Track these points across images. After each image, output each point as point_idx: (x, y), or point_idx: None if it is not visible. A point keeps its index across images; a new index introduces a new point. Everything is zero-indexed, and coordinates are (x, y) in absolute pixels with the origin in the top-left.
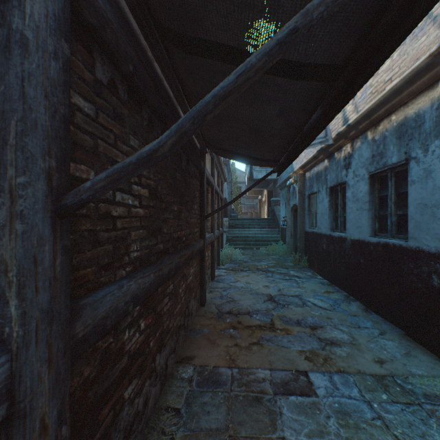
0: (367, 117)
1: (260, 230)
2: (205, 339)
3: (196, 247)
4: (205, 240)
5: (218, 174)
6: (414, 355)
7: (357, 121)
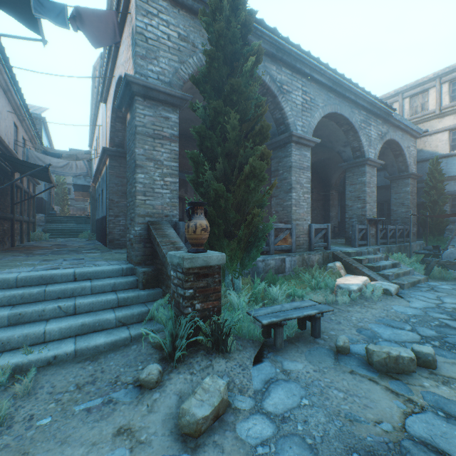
0: (99, 169)
1: (78, 225)
2: (14, 249)
3: (9, 215)
4: (15, 215)
5: (29, 180)
6: (98, 246)
7: (97, 169)
